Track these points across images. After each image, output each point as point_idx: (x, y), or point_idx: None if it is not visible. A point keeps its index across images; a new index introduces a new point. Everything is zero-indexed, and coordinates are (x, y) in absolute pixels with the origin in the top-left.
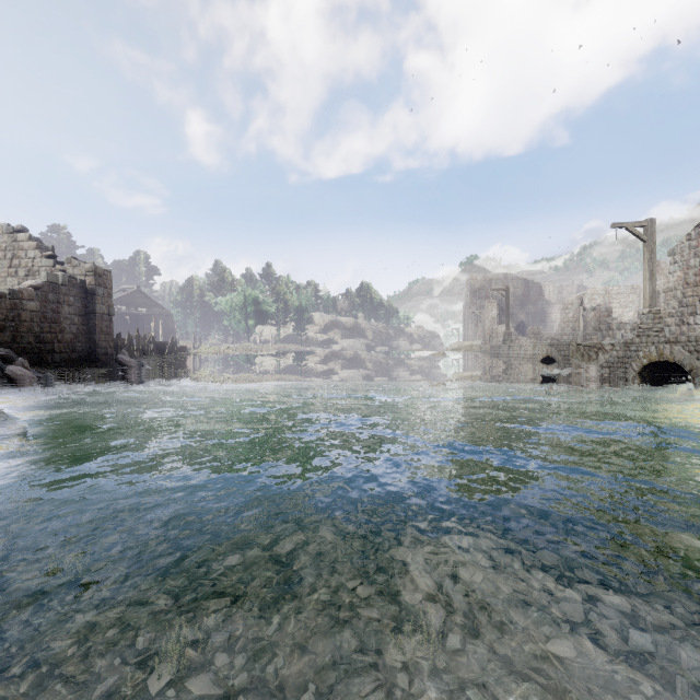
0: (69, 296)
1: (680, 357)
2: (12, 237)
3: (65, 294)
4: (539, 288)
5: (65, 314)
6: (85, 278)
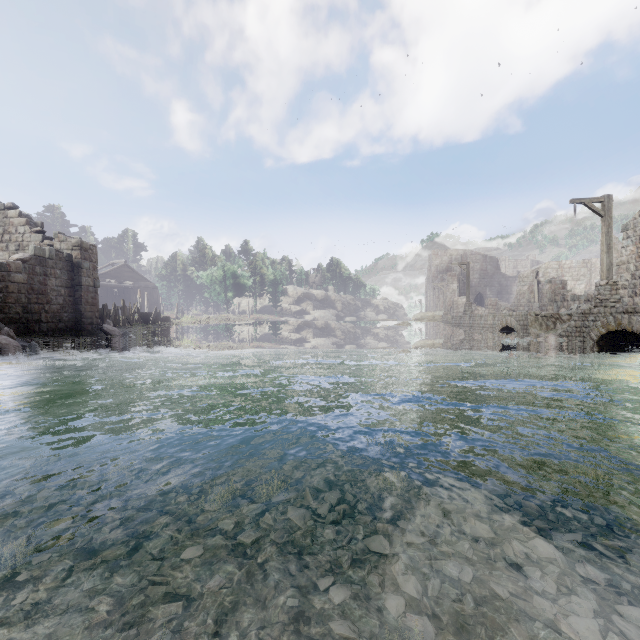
0: (56, 269)
1: (639, 326)
2: (3, 214)
3: (51, 267)
4: (496, 262)
5: (51, 286)
6: (72, 252)
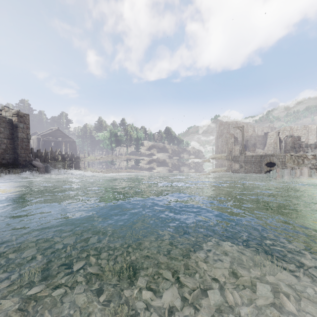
0: (0, 128)
1: None
2: None
3: None
4: (253, 128)
5: None
6: (12, 118)
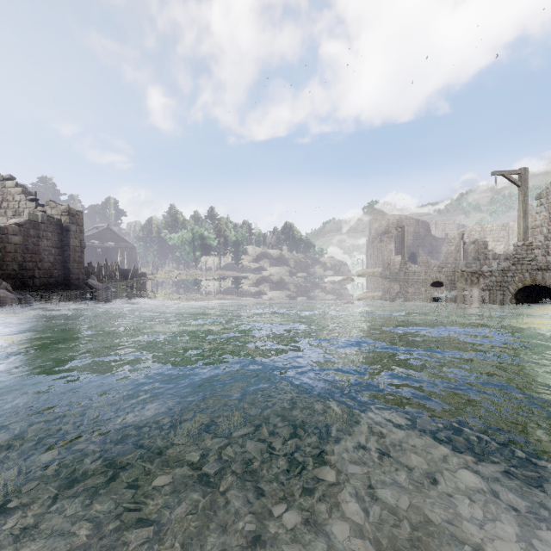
0: (47, 232)
1: None
2: (2, 184)
3: (44, 230)
4: (427, 226)
5: (44, 246)
6: (61, 217)
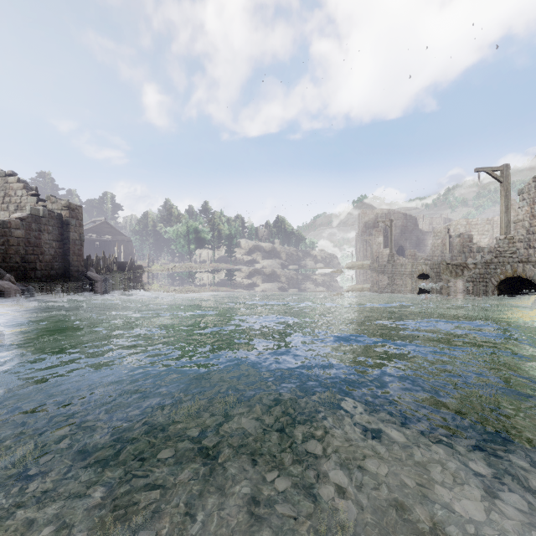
0: (48, 226)
1: (531, 273)
2: (4, 180)
3: (45, 224)
4: (415, 220)
5: (45, 240)
6: (61, 212)
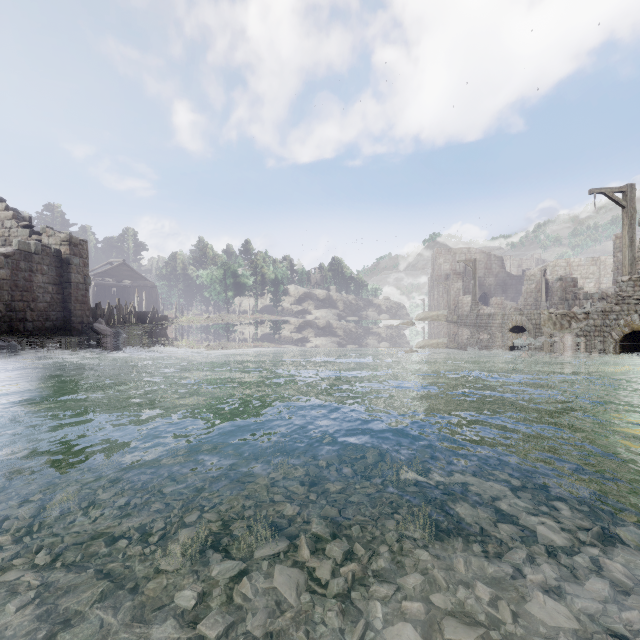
0: (42, 265)
1: None
2: None
3: (38, 263)
4: (501, 261)
5: (38, 283)
6: (60, 247)
